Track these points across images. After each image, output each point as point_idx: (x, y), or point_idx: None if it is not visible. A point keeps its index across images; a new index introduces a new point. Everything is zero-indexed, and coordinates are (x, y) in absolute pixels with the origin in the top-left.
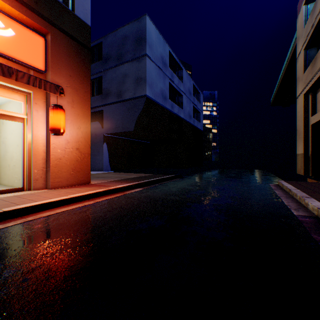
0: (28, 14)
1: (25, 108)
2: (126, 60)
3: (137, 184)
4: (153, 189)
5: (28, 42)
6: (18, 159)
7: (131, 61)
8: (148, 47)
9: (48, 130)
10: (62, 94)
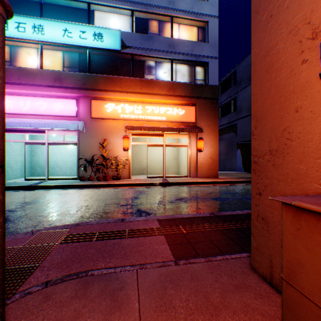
0: (188, 100)
1: (188, 141)
2: None
3: (246, 181)
4: None
5: (189, 112)
6: (185, 163)
7: None
8: None
9: (196, 149)
10: (201, 132)
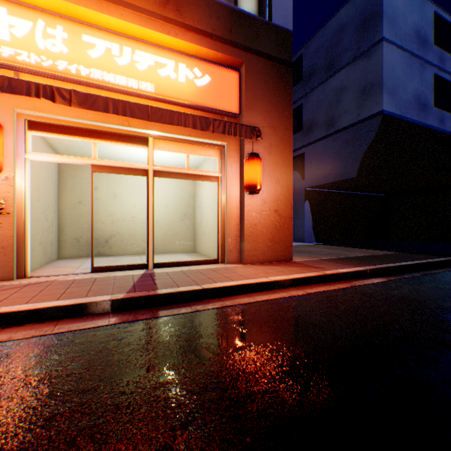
0: (222, 50)
1: (219, 165)
2: (341, 65)
3: (372, 270)
4: (411, 283)
5: (222, 84)
6: (212, 225)
7: (351, 63)
8: (386, 23)
9: (241, 189)
10: (258, 138)
